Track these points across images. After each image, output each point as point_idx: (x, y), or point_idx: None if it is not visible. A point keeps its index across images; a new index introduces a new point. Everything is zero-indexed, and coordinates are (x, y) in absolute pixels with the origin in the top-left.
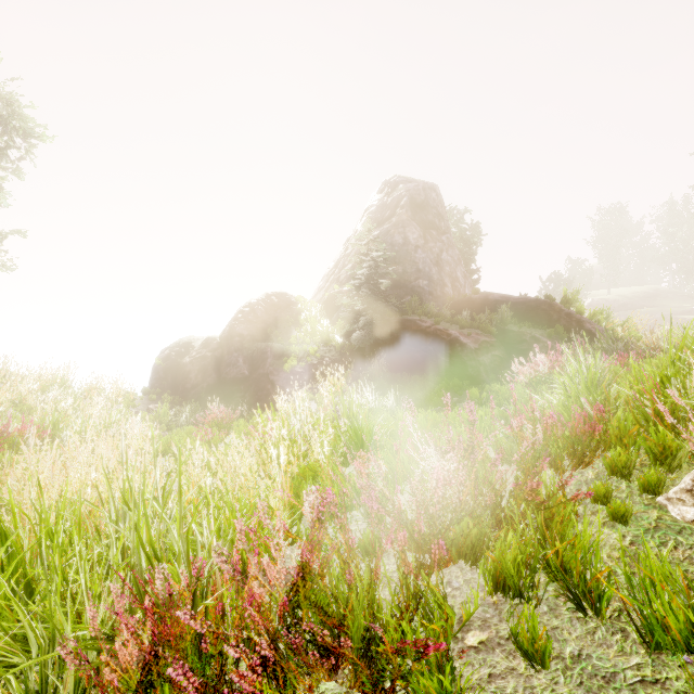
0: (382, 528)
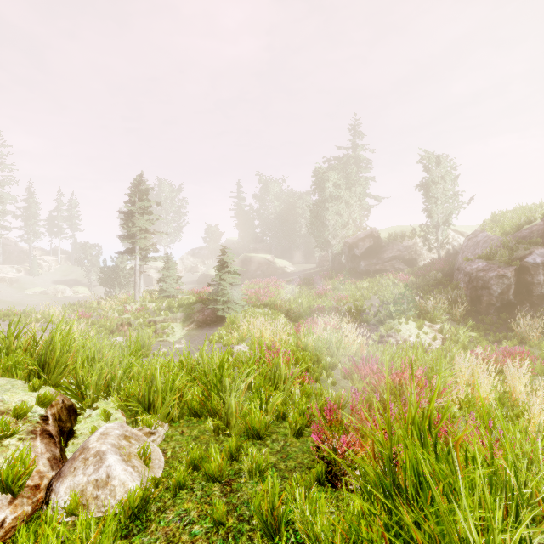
0: (364, 363)
